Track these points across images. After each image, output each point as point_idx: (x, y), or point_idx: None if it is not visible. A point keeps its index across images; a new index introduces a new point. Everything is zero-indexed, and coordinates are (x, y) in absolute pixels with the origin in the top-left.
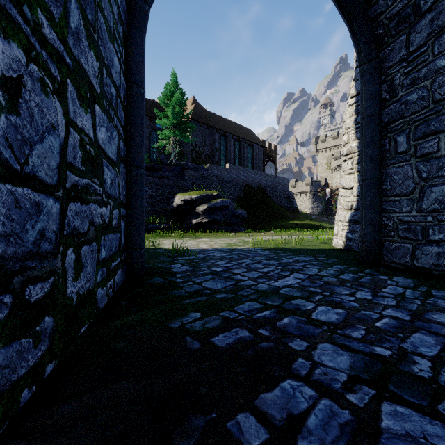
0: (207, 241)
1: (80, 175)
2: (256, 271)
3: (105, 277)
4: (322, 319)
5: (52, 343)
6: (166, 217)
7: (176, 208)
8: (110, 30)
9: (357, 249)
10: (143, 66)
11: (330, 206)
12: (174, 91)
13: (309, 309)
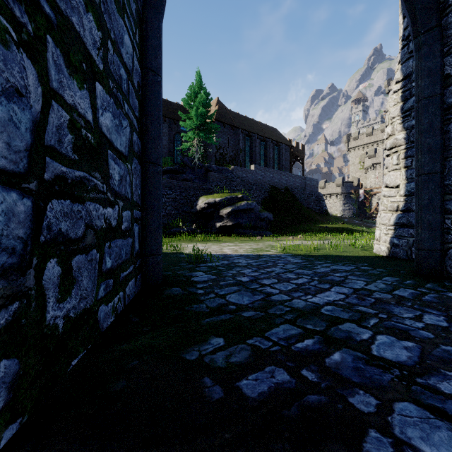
0: (231, 246)
1: (70, 165)
2: (289, 282)
3: (111, 291)
4: (387, 357)
5: (16, 394)
6: (190, 220)
7: (200, 211)
8: (119, 1)
9: (406, 256)
10: (160, 51)
11: (364, 209)
12: (197, 92)
13: (365, 338)
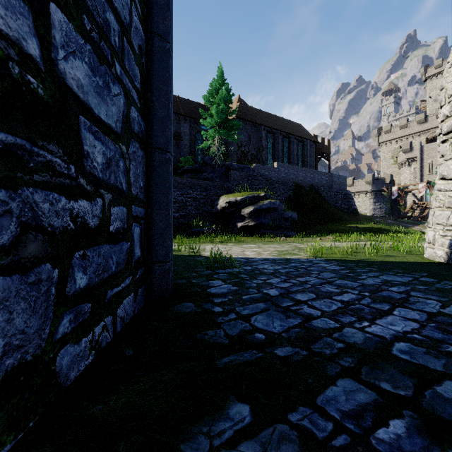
0: (254, 248)
1: None
2: (331, 299)
3: (87, 320)
4: None
5: None
6: (210, 220)
7: (221, 210)
8: None
9: None
10: (169, 12)
11: (397, 207)
12: (218, 88)
13: None
